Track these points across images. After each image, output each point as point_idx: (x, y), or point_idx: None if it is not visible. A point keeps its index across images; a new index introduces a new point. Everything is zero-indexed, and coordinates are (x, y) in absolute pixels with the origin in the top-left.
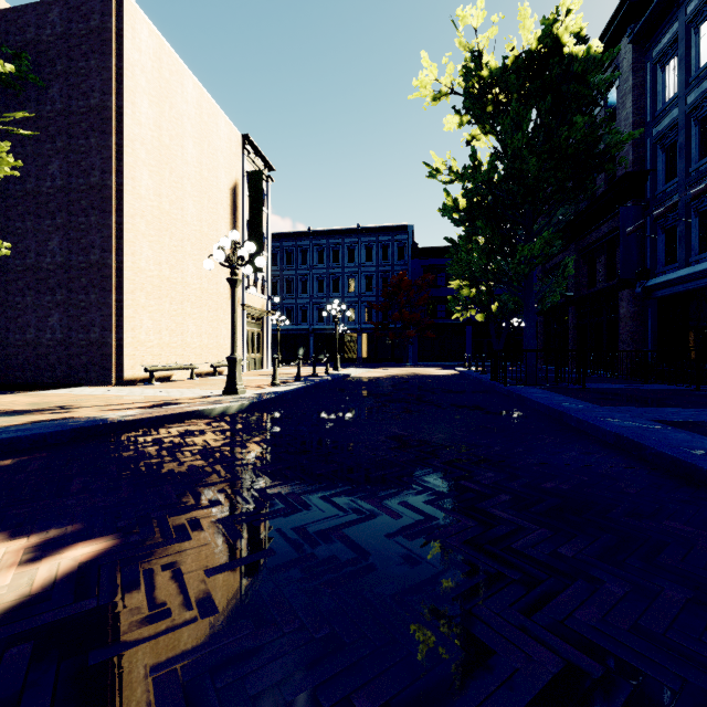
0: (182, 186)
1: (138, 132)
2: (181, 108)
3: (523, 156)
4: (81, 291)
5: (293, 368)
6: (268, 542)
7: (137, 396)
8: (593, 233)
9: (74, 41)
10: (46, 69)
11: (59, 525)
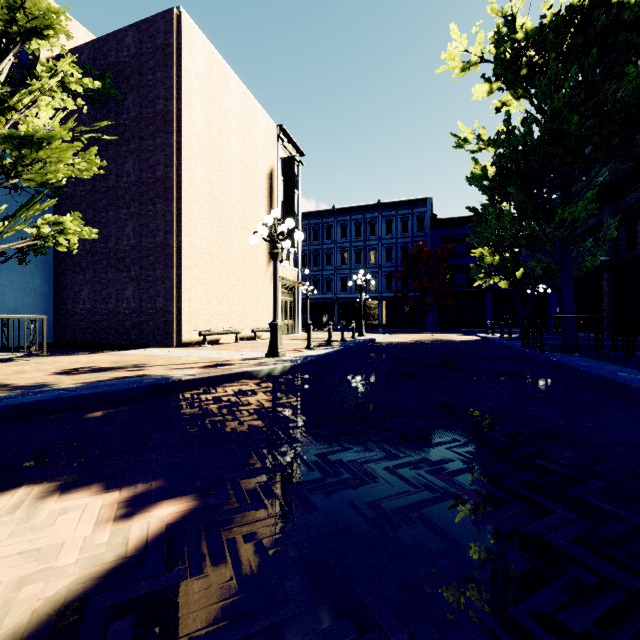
0: (228, 174)
1: (193, 129)
2: (227, 106)
3: (562, 115)
4: (149, 267)
5: (320, 333)
6: (344, 518)
7: (194, 356)
8: (633, 193)
9: (144, 58)
10: (123, 84)
11: (144, 480)
